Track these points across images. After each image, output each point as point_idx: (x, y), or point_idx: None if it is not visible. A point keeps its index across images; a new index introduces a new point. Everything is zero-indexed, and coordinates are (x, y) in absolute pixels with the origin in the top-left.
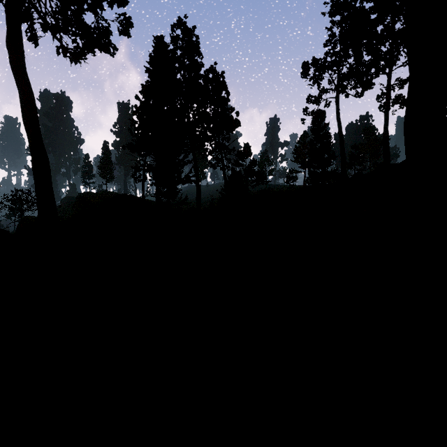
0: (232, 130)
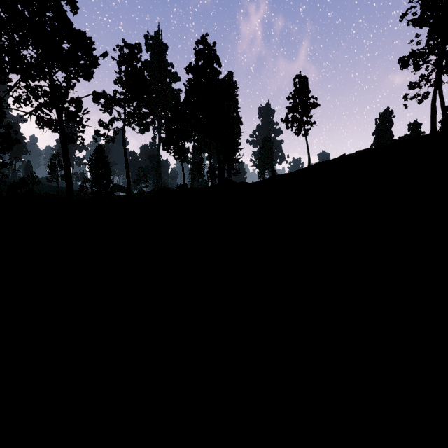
0: (10, 149)
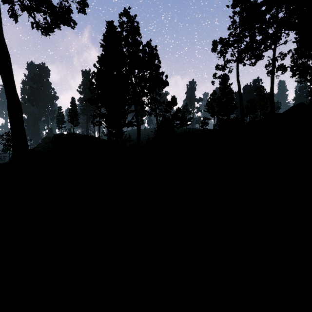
0: (163, 88)
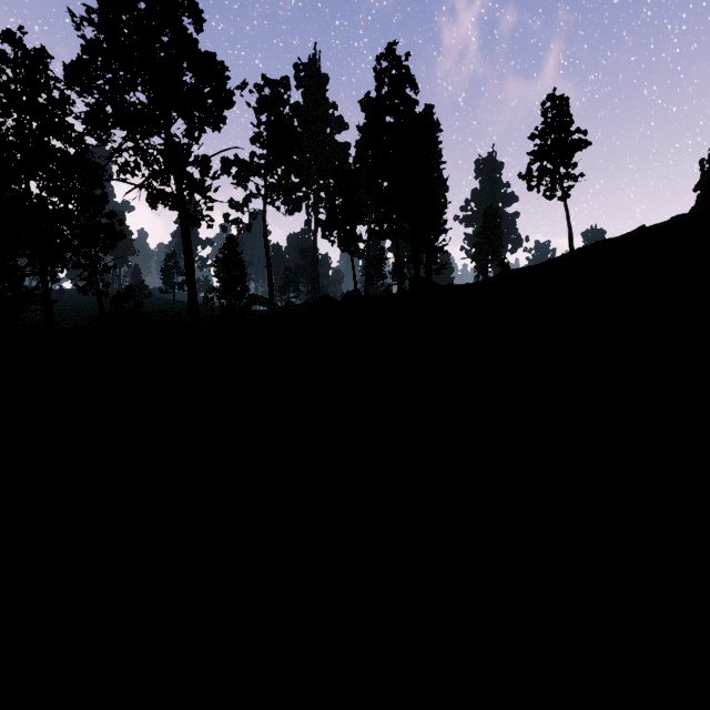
0: (113, 246)
